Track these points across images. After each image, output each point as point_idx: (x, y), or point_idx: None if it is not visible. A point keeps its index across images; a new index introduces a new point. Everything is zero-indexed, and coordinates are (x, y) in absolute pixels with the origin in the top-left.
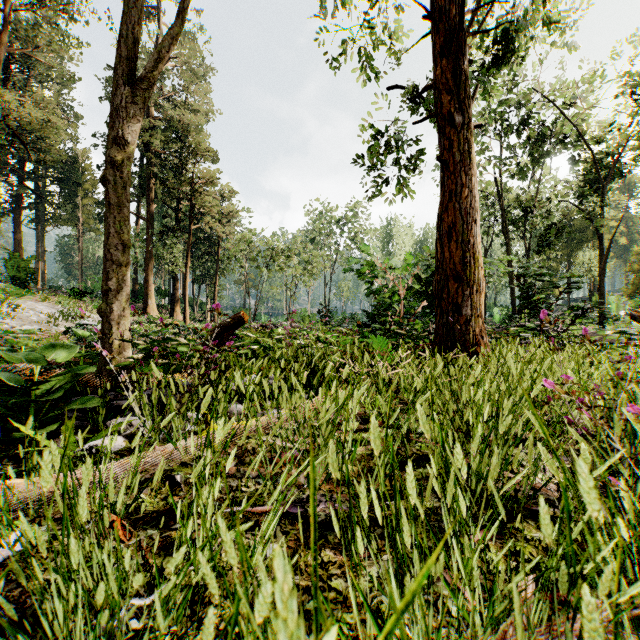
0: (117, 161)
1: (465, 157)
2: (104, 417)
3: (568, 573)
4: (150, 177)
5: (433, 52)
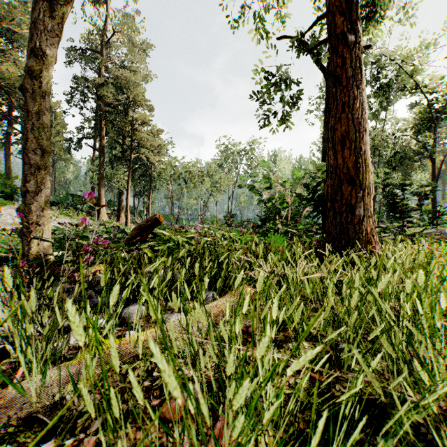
0: (35, 71)
1: (356, 72)
2: None
3: None
4: (102, 120)
5: None
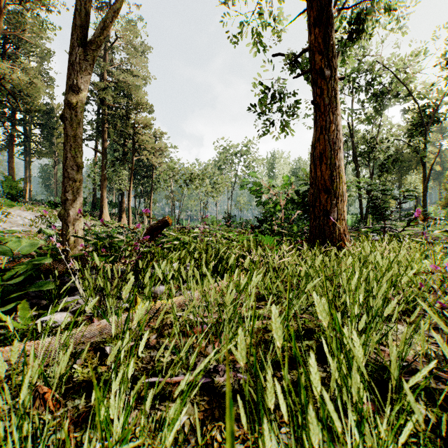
0: (72, 103)
1: (332, 101)
2: (58, 296)
3: None
4: (104, 123)
5: (308, 24)
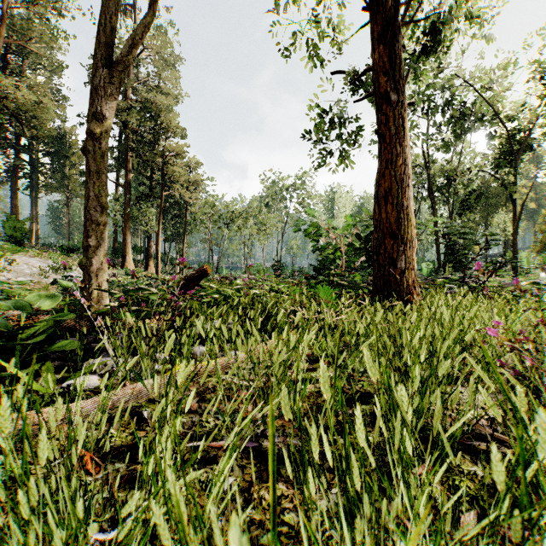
0: (96, 133)
1: (399, 130)
2: (83, 358)
3: (521, 521)
4: (128, 150)
5: (371, 39)
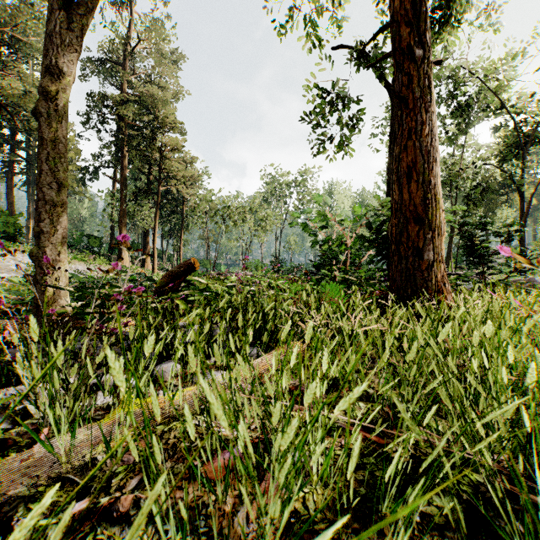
0: (50, 92)
1: (425, 93)
2: (6, 381)
3: None
4: (123, 145)
5: None
